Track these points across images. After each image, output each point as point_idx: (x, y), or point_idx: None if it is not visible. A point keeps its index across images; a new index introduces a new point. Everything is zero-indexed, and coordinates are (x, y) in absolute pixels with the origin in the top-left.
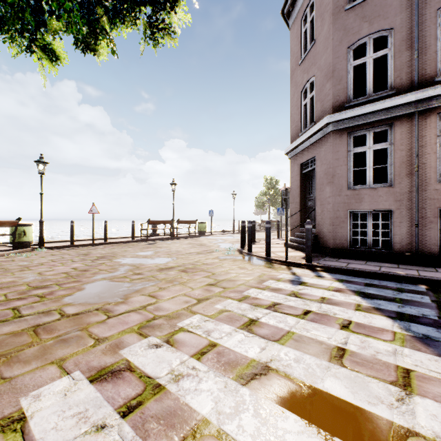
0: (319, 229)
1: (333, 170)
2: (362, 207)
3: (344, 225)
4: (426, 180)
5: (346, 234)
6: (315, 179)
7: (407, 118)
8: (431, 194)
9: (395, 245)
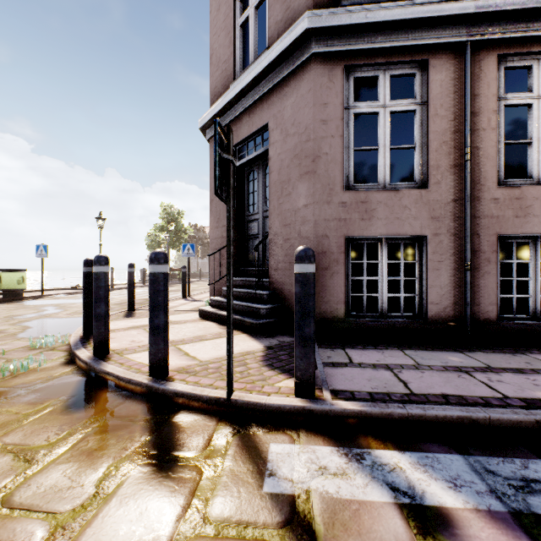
0: (279, 279)
1: (315, 145)
2: (372, 229)
3: (339, 269)
4: (480, 181)
5: (342, 289)
6: (270, 171)
7: (451, 54)
8: (488, 208)
9: (431, 308)
